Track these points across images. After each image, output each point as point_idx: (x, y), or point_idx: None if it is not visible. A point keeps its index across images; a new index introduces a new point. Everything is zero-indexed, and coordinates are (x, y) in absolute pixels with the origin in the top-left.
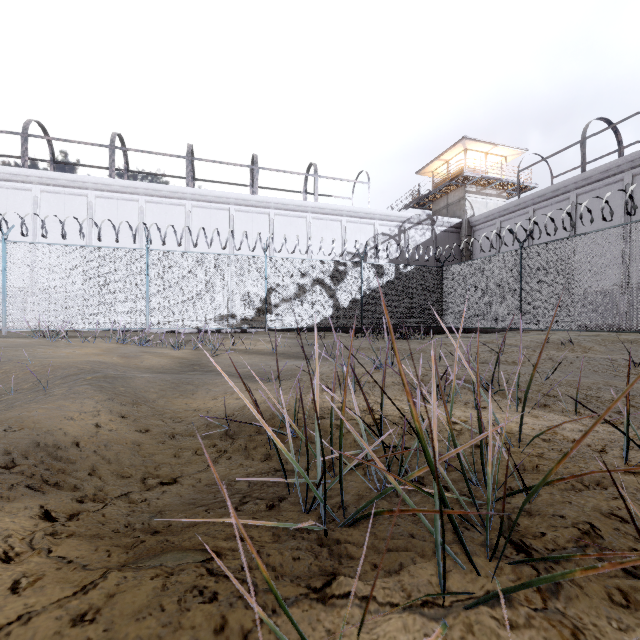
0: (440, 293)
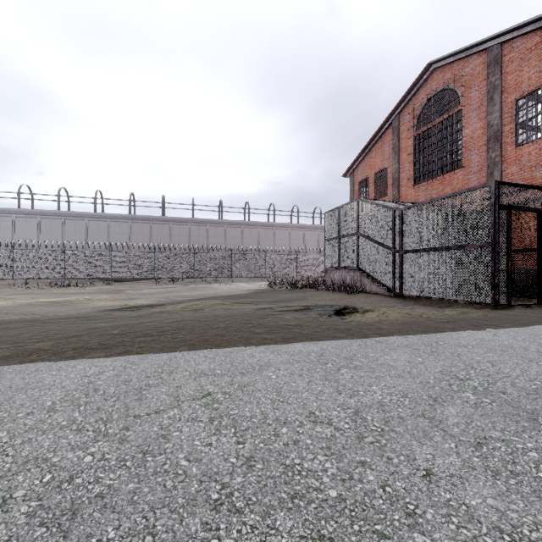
0: None
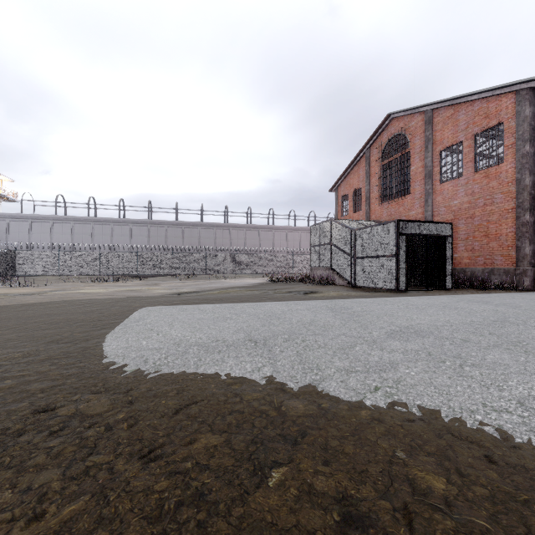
0: (16, 261)
